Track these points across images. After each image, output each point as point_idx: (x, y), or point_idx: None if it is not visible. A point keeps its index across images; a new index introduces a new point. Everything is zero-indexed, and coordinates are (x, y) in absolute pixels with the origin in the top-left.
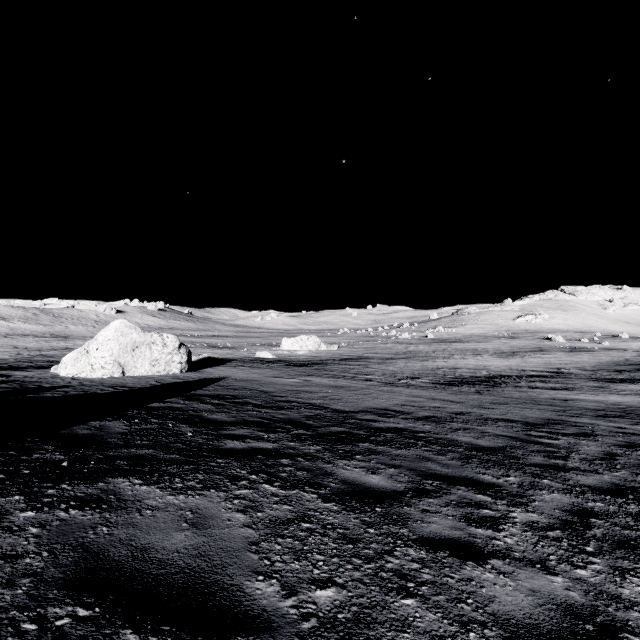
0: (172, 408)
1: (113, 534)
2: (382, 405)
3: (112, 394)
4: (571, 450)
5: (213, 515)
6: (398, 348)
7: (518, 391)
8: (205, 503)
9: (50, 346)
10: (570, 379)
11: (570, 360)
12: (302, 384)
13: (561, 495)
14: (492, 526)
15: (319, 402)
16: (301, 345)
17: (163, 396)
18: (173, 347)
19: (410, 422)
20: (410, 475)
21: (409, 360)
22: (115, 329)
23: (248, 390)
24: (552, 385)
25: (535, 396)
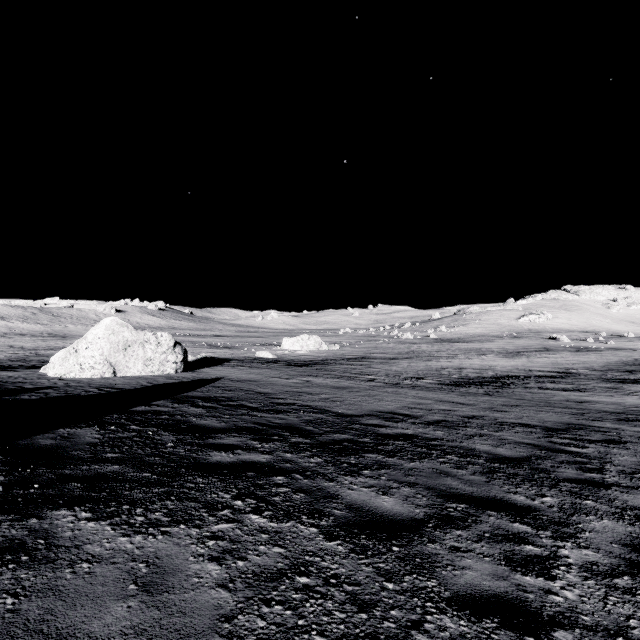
0: (158, 412)
1: (19, 611)
2: (388, 408)
3: (96, 396)
4: (604, 461)
5: (176, 568)
6: (400, 348)
7: (529, 392)
8: (168, 547)
9: (47, 346)
10: (580, 380)
11: (577, 360)
12: (302, 385)
13: (613, 522)
14: (542, 571)
15: (320, 405)
16: (302, 345)
17: (151, 398)
18: (168, 346)
19: (420, 427)
20: (429, 496)
21: (412, 360)
22: (105, 327)
23: (245, 391)
24: (563, 386)
25: (548, 398)
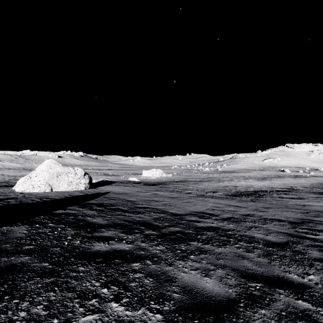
0: (68, 214)
1: None
2: (200, 209)
3: (36, 203)
4: None
5: None
6: (203, 175)
7: (274, 200)
8: None
9: (21, 174)
10: (300, 192)
11: (296, 182)
12: (152, 196)
13: None
14: None
15: (162, 208)
16: (153, 174)
17: (67, 205)
18: (80, 175)
19: (219, 222)
20: (235, 277)
21: (210, 182)
22: (46, 165)
23: (121, 200)
24: (291, 196)
25: (285, 203)
